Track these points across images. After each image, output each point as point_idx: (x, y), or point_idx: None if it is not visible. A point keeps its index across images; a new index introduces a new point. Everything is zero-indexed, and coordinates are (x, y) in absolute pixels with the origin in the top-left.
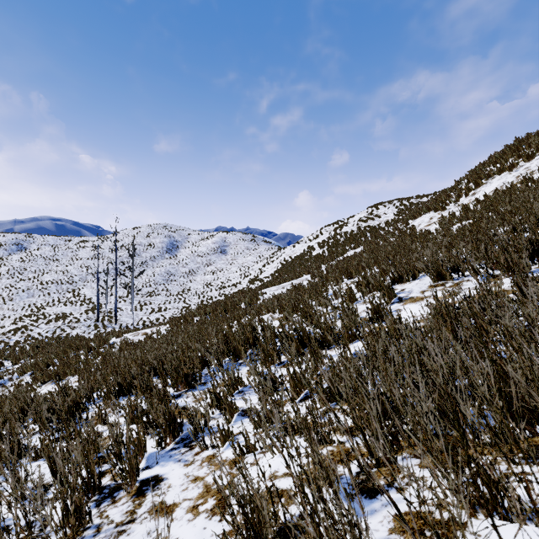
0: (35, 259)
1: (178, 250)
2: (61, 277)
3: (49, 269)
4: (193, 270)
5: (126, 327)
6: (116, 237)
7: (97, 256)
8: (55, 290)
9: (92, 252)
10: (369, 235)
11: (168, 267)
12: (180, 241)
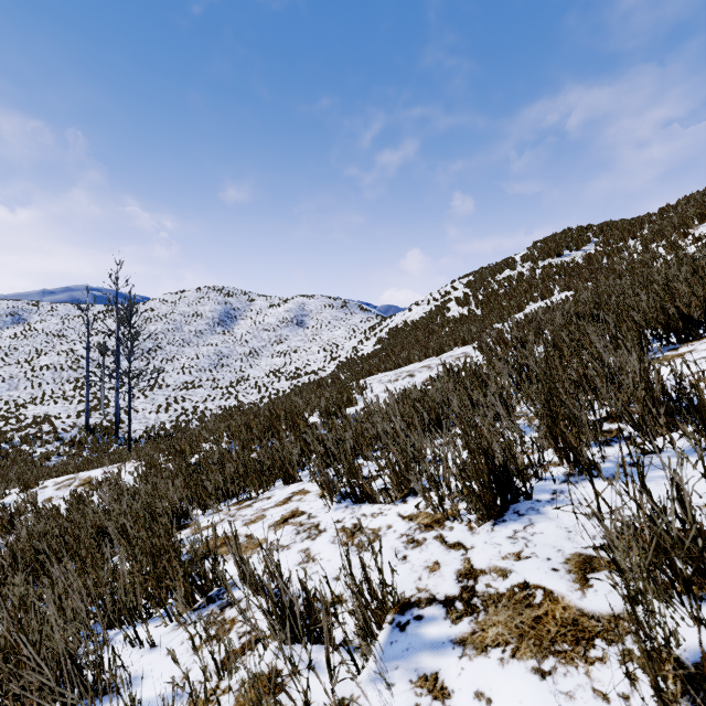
0: (34, 335)
1: (236, 322)
2: (62, 360)
3: (50, 348)
4: (255, 351)
5: (132, 441)
6: (151, 304)
7: (87, 323)
8: (50, 380)
9: (114, 325)
10: (557, 278)
11: (220, 346)
12: (240, 309)
